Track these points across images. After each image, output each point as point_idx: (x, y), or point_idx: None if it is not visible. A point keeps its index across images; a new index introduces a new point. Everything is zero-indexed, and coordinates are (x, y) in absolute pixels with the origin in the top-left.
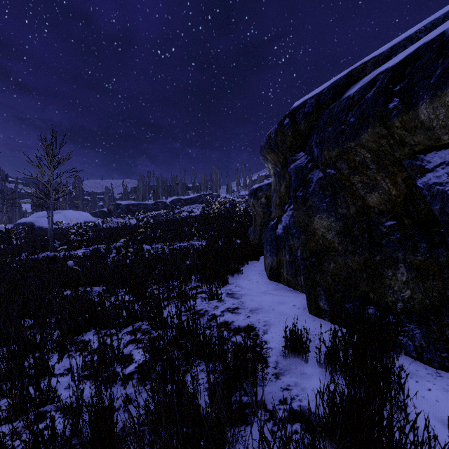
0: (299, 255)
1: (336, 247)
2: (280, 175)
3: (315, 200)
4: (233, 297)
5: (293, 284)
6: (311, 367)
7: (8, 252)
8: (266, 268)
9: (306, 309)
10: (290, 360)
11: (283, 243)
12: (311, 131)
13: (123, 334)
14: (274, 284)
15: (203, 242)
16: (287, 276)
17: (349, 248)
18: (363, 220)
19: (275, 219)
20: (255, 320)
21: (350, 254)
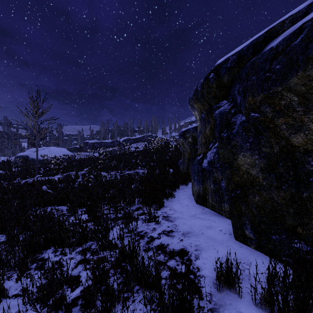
0: (222, 185)
1: (260, 182)
2: (205, 120)
3: (239, 140)
4: (168, 219)
5: (217, 209)
6: (246, 305)
7: (7, 177)
8: (193, 193)
9: (232, 234)
10: (223, 293)
11: (208, 174)
12: (233, 82)
13: (75, 253)
14: (201, 208)
15: (145, 170)
16: (212, 202)
17: (273, 183)
18: (287, 158)
19: (201, 155)
20: (187, 244)
21: (275, 189)
